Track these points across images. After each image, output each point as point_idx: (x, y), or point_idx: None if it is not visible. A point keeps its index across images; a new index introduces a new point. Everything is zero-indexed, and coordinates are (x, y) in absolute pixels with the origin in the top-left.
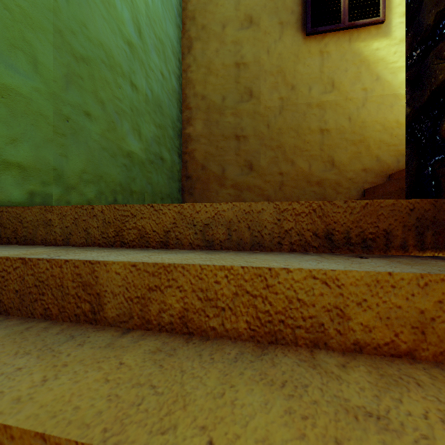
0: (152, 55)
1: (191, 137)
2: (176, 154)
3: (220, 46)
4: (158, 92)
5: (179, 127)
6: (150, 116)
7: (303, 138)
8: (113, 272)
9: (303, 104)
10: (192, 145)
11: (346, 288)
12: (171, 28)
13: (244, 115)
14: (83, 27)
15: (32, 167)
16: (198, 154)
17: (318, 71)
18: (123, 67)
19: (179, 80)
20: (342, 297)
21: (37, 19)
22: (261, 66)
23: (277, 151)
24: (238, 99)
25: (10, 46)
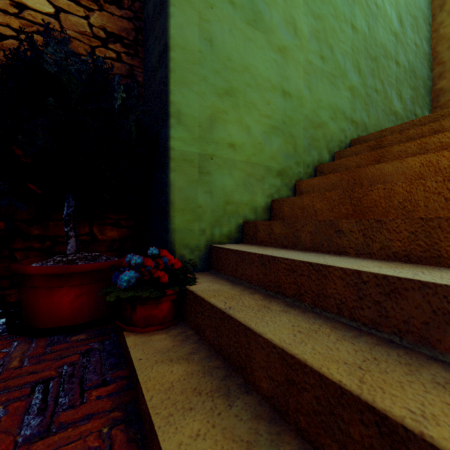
0: (408, 33)
1: (444, 90)
2: (426, 110)
3: None
4: (412, 61)
5: (429, 85)
6: (407, 82)
7: None
8: None
9: None
10: (445, 97)
11: None
12: (422, 0)
13: None
14: (374, 40)
15: (358, 123)
16: None
17: None
18: (391, 53)
19: (428, 42)
20: None
21: (359, 49)
22: None
23: None
24: None
25: (353, 67)
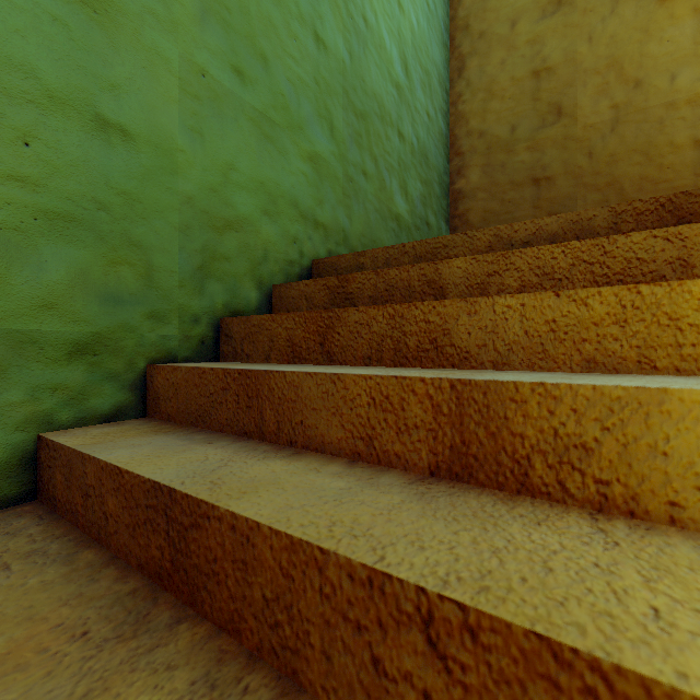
0: (418, 93)
1: (463, 193)
2: (442, 218)
3: (507, 54)
4: (423, 139)
5: (446, 182)
6: (416, 170)
7: (658, 161)
8: (455, 267)
9: (658, 106)
10: (464, 205)
11: (690, 240)
12: (437, 51)
13: (547, 147)
14: (361, 81)
15: (330, 227)
16: (473, 215)
17: (690, 45)
18: (391, 115)
19: (445, 118)
20: (685, 249)
21: (332, 86)
22: (578, 65)
23: (607, 191)
24: (536, 124)
25: (318, 117)
